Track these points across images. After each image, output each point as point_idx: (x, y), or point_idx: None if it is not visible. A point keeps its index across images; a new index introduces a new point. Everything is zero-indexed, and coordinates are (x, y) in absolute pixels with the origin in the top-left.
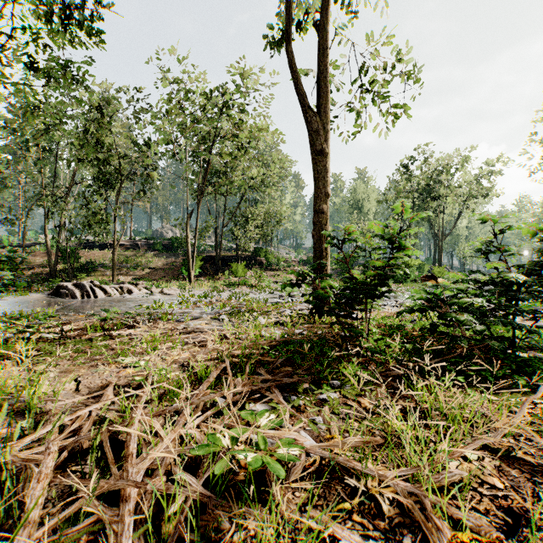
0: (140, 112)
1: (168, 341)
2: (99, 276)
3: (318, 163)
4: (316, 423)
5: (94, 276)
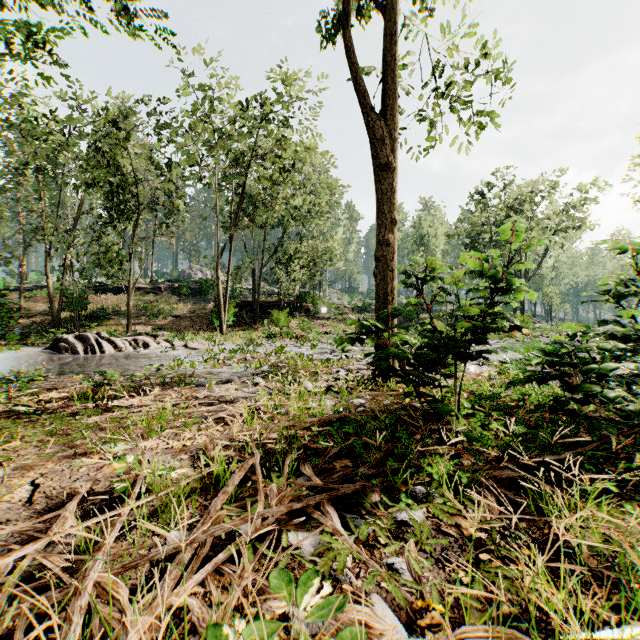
0: (160, 126)
1: (179, 417)
2: (113, 325)
3: (382, 180)
4: (396, 573)
5: (106, 325)
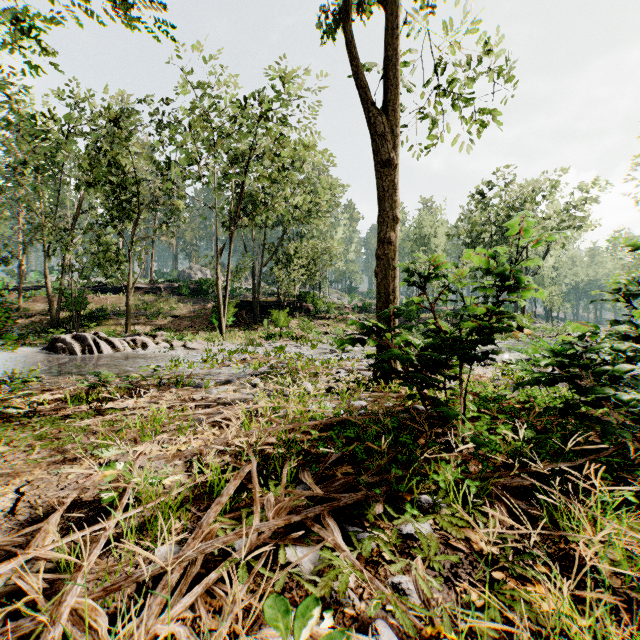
0: (159, 125)
1: (175, 420)
2: (112, 325)
3: (383, 177)
4: (402, 594)
5: (105, 325)
